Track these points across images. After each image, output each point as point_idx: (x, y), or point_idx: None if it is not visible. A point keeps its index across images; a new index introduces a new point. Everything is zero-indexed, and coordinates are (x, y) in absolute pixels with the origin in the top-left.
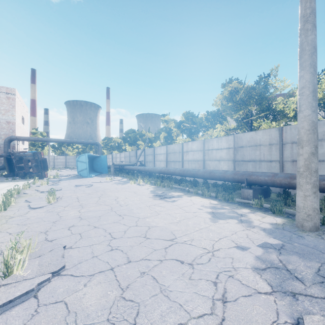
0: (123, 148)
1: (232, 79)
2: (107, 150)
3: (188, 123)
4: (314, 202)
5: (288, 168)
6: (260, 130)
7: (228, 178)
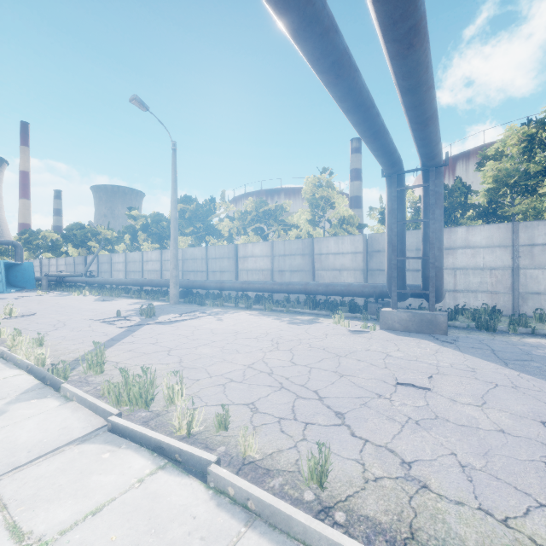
0: (62, 250)
1: (184, 198)
2: (30, 251)
3: (156, 227)
4: (174, 291)
5: (211, 277)
6: (197, 247)
7: (162, 284)
